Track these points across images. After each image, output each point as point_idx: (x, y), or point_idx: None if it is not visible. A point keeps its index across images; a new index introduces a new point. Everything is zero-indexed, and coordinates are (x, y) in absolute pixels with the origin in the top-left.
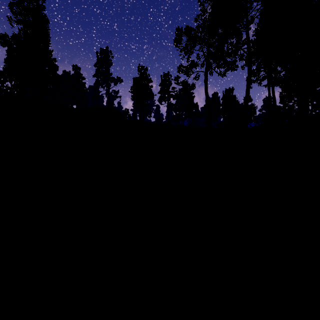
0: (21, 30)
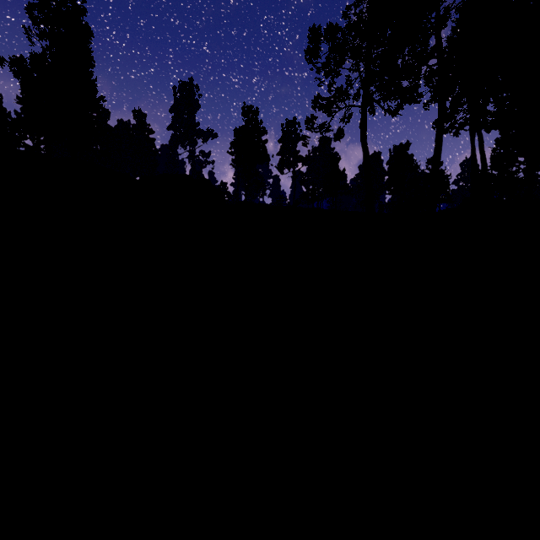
0: (47, 50)
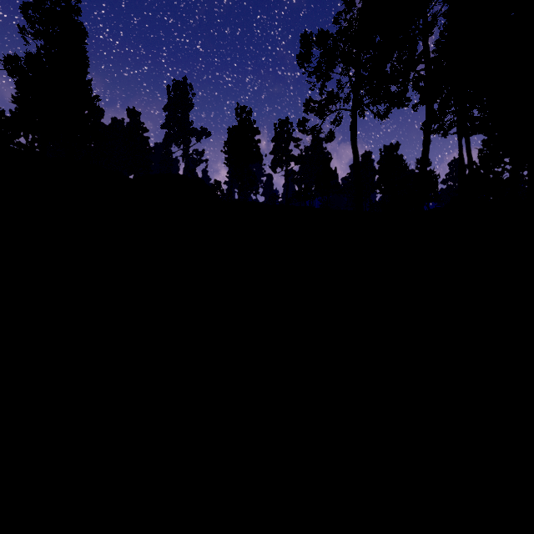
0: (42, 49)
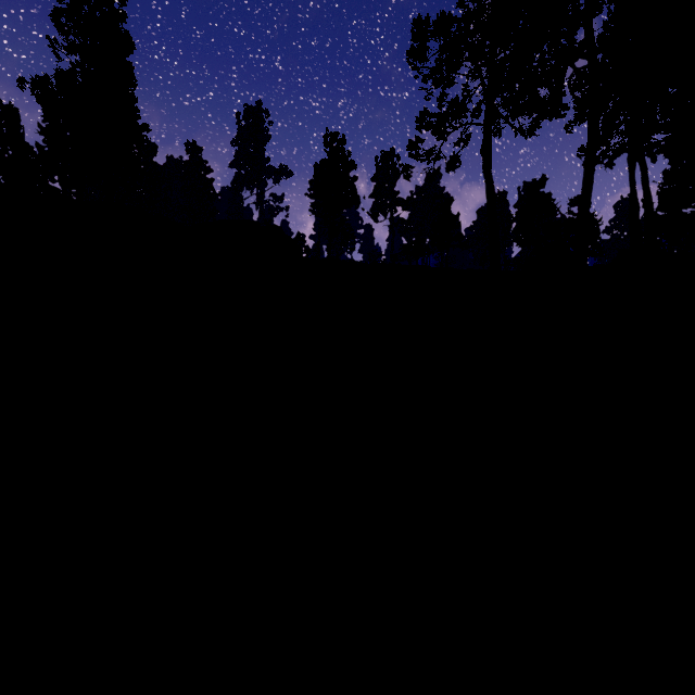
0: (77, 67)
